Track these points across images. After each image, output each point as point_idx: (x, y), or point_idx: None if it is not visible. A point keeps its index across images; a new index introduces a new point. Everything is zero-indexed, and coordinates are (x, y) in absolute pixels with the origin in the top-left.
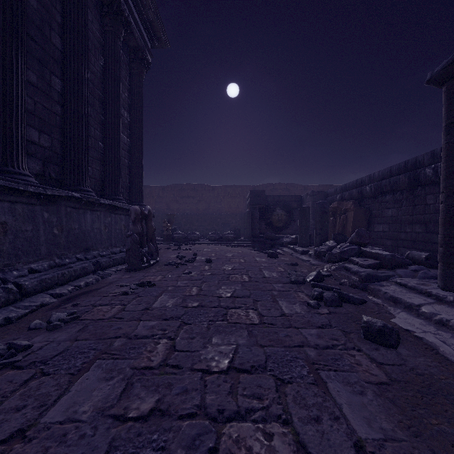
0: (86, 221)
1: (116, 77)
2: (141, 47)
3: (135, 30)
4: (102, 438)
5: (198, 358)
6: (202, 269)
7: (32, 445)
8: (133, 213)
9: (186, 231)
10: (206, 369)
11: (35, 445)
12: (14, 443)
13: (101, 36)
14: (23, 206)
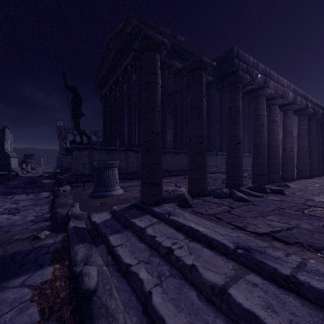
0: None
1: None
2: None
3: None
4: None
5: None
6: None
7: None
8: None
9: None
10: None
11: None
12: None
13: None
14: (246, 158)
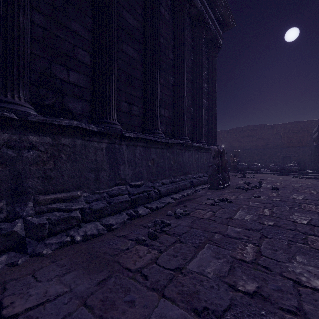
0: (186, 157)
1: (200, 63)
2: (215, 36)
3: (212, 26)
4: (224, 294)
5: (286, 268)
6: (270, 195)
7: (187, 278)
8: (213, 151)
9: (247, 163)
10: (297, 281)
11: (188, 279)
12: (178, 273)
13: (192, 41)
14: (159, 150)
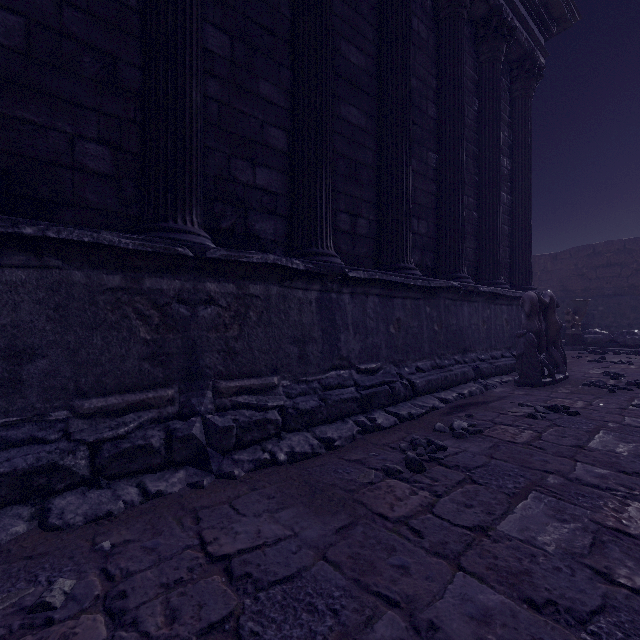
0: (463, 315)
1: (495, 117)
2: (529, 53)
3: (521, 32)
4: (587, 585)
5: None
6: None
7: (501, 547)
8: (526, 303)
9: (606, 329)
10: None
11: (504, 548)
12: (480, 535)
13: (475, 73)
14: (411, 302)
